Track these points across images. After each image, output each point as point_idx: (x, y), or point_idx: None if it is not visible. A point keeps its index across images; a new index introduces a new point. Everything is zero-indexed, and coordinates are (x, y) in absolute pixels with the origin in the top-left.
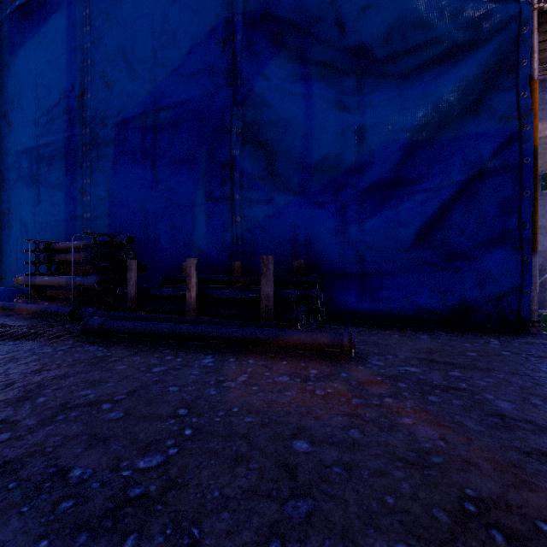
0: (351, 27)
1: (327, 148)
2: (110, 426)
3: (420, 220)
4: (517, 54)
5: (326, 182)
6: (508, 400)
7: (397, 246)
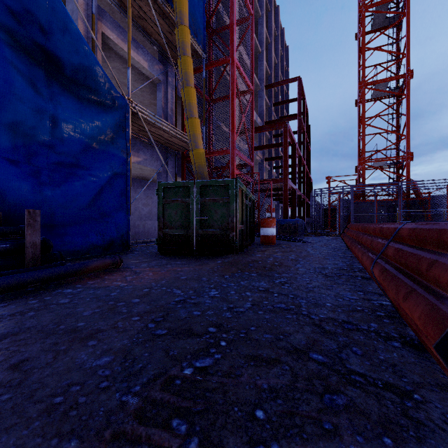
0: (55, 41)
1: (25, 116)
2: (146, 300)
3: (93, 193)
4: (127, 124)
5: (18, 144)
6: (177, 262)
7: (79, 207)
